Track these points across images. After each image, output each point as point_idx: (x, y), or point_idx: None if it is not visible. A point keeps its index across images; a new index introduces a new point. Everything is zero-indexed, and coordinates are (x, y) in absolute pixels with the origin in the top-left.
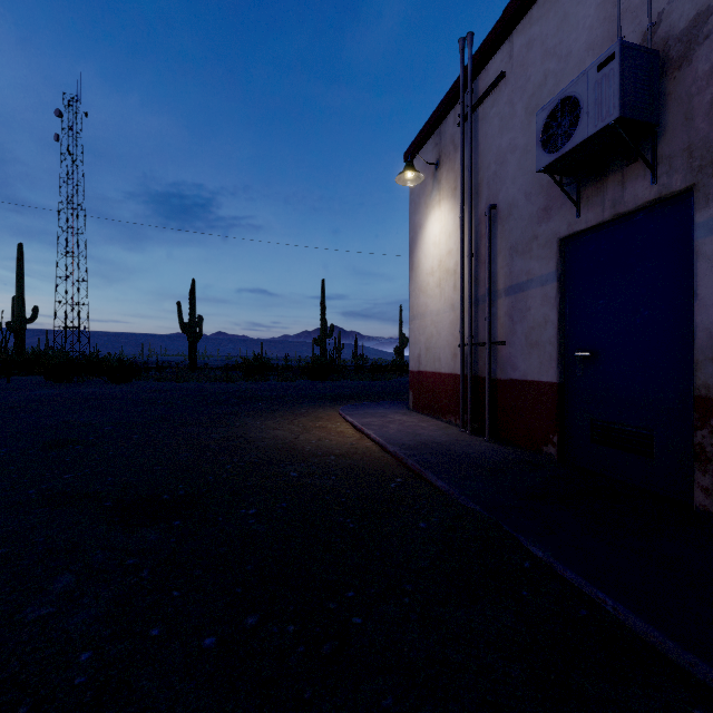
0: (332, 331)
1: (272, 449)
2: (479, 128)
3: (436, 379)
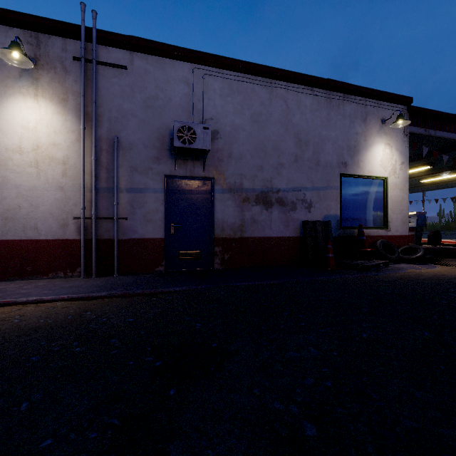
0: None
1: (22, 337)
2: (100, 79)
3: (29, 245)
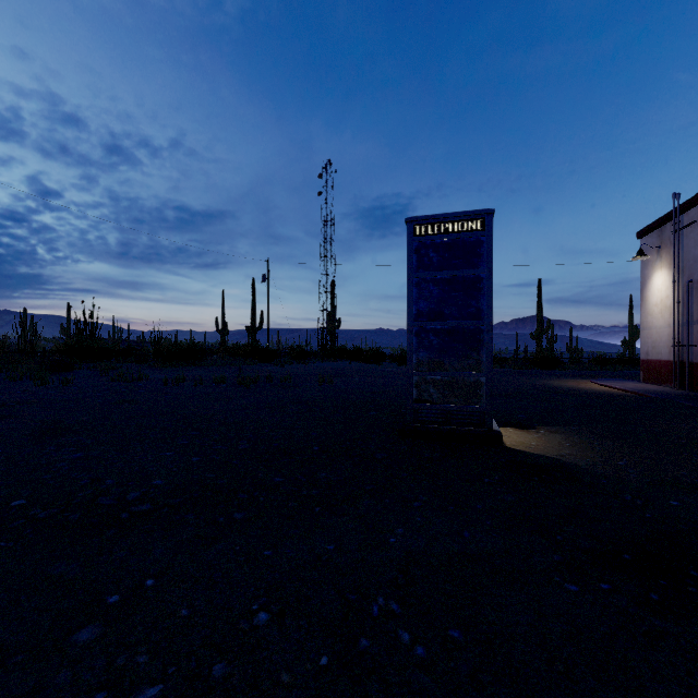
0: (549, 326)
1: (571, 387)
2: (684, 240)
3: (658, 364)
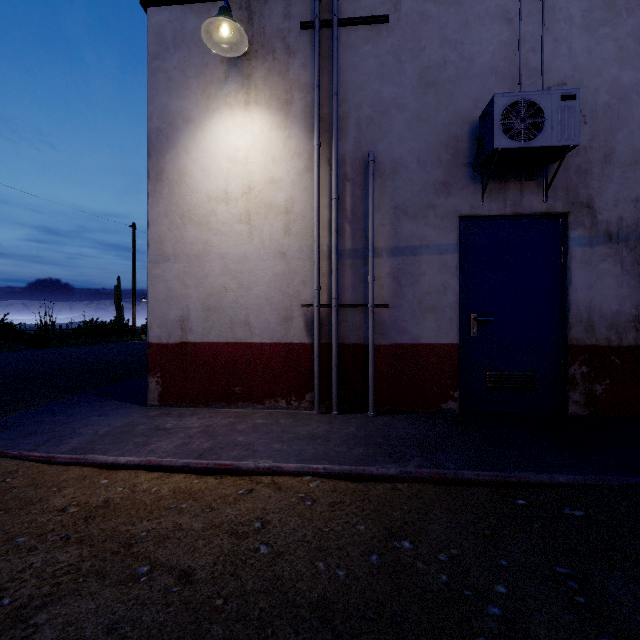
0: None
1: None
2: (342, 53)
3: (237, 352)
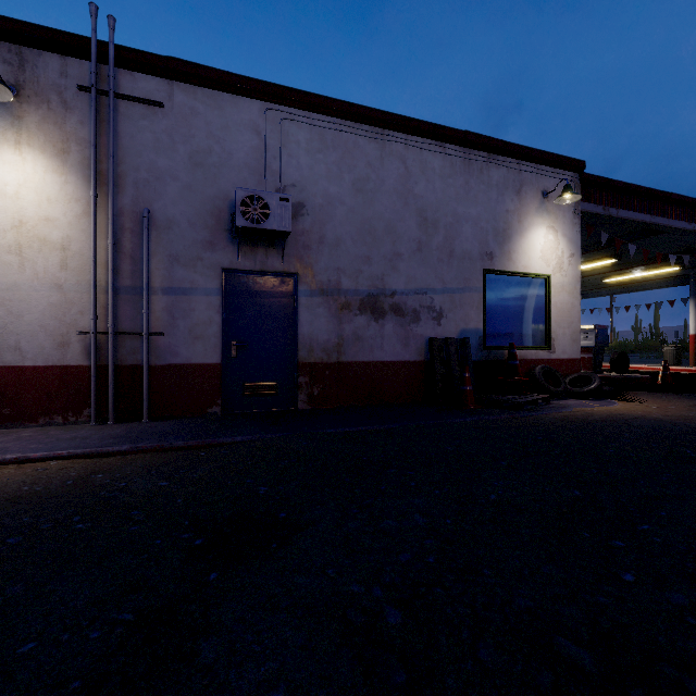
0: None
1: None
2: (120, 121)
3: (6, 375)
